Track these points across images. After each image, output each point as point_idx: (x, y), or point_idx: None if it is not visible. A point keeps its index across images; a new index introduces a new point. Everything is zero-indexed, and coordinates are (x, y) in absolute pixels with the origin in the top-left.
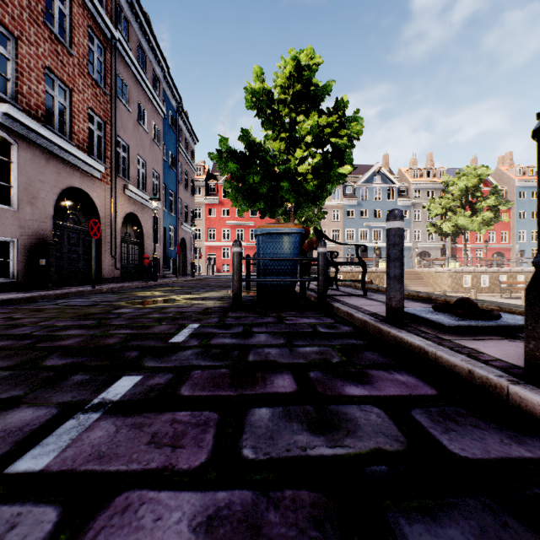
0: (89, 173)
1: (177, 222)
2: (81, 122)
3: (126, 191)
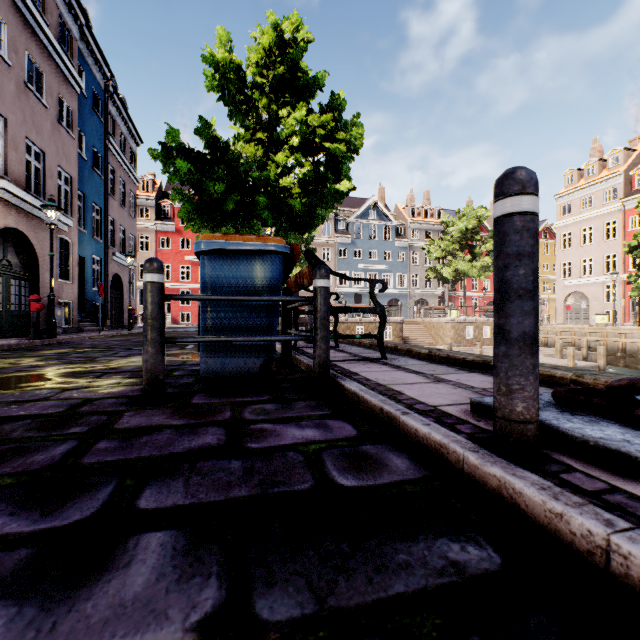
0: None
1: (106, 251)
2: None
3: (0, 192)
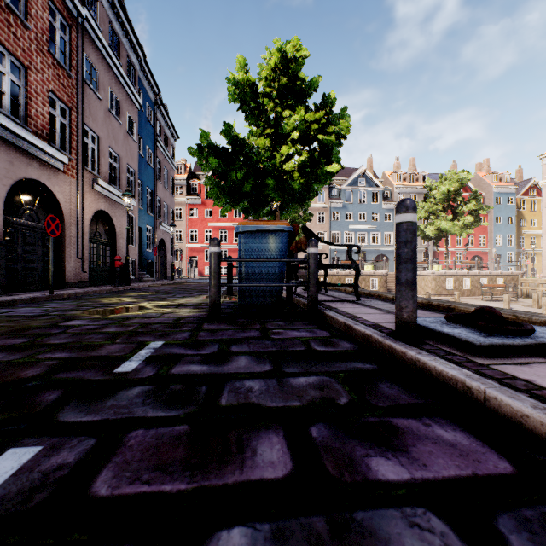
0: (49, 164)
1: (155, 222)
2: (39, 106)
3: (96, 187)
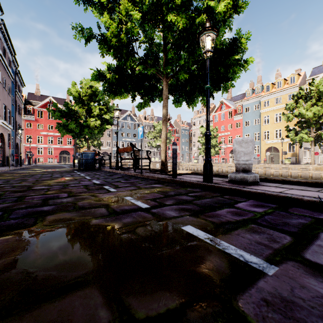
0: None
1: (15, 134)
2: None
3: (1, 123)
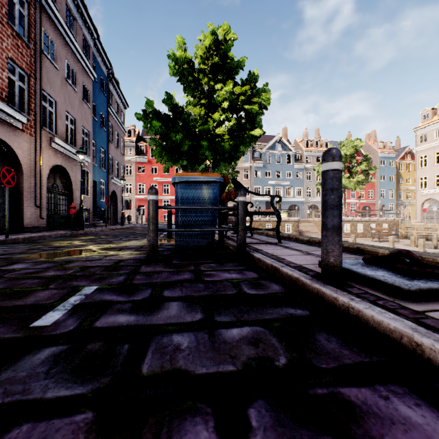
0: (8, 122)
1: (108, 176)
2: None
3: (53, 144)
